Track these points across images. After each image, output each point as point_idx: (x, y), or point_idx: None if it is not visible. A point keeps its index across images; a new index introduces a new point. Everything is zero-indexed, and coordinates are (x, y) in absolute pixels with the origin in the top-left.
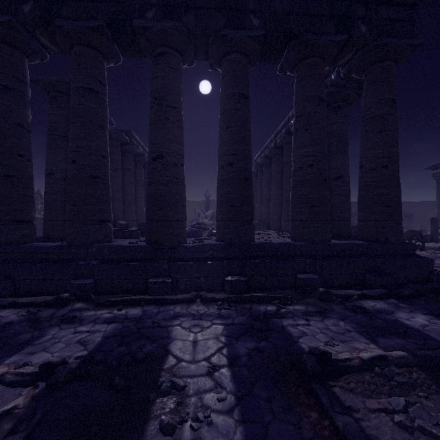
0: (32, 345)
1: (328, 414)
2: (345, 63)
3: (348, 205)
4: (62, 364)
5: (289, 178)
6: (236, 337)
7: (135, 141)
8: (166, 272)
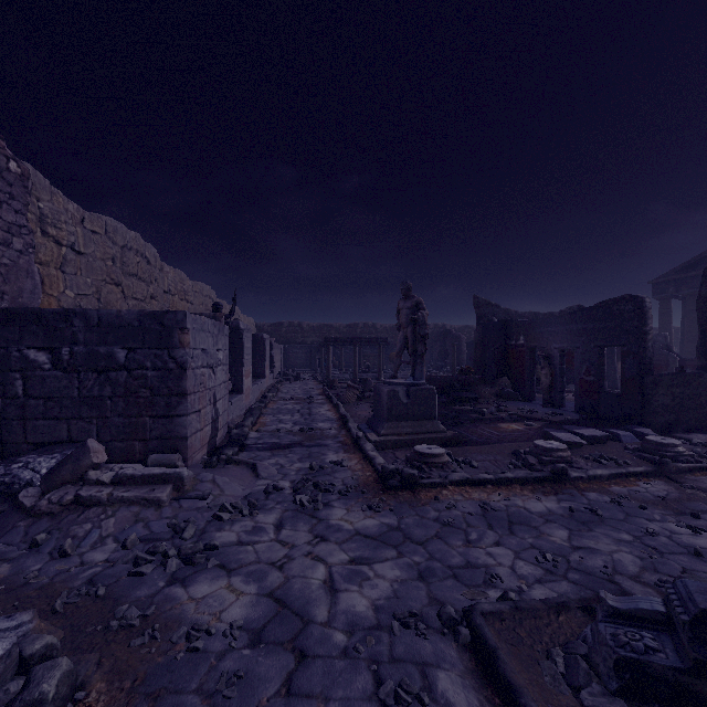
0: None
1: None
2: None
3: None
4: None
5: None
6: None
7: None
8: None
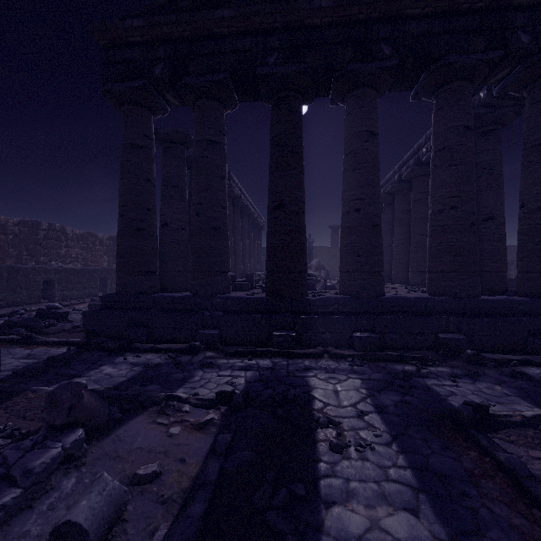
0: (189, 382)
1: (489, 453)
2: (499, 80)
3: (503, 252)
4: (233, 394)
5: (419, 219)
6: (378, 390)
7: (234, 183)
8: (289, 326)
